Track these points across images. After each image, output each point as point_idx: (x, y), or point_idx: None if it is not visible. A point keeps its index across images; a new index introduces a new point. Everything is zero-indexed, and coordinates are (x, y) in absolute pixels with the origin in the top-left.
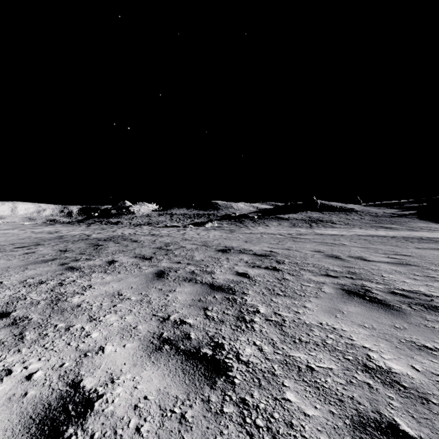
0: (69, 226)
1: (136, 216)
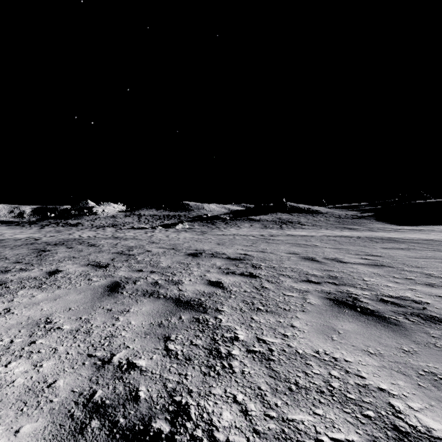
0: (17, 228)
1: (100, 217)
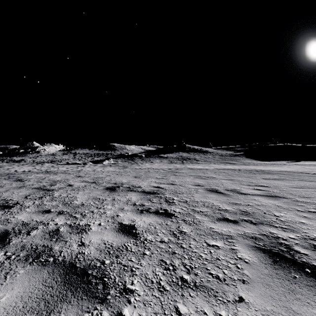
0: None
1: (41, 155)
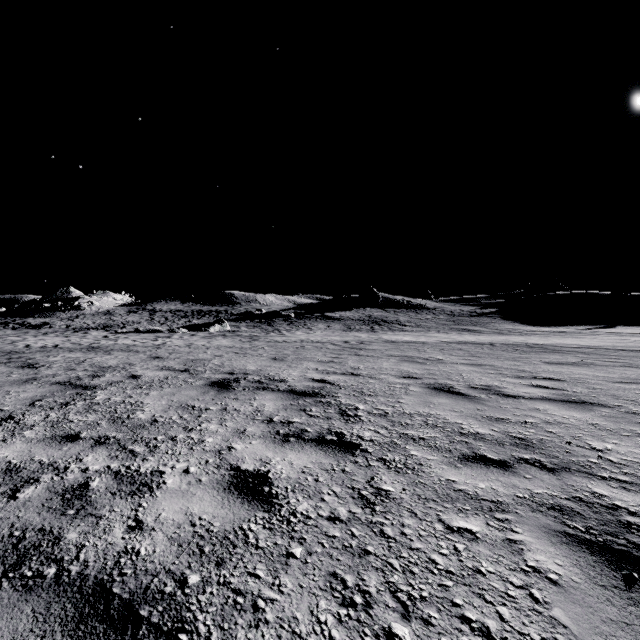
0: None
1: (85, 313)
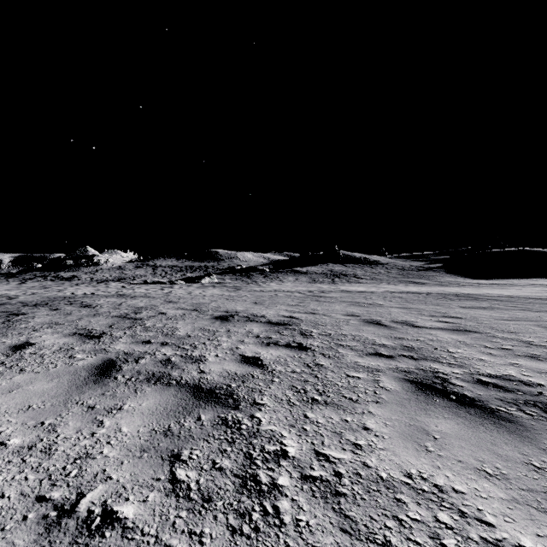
0: None
1: (102, 268)
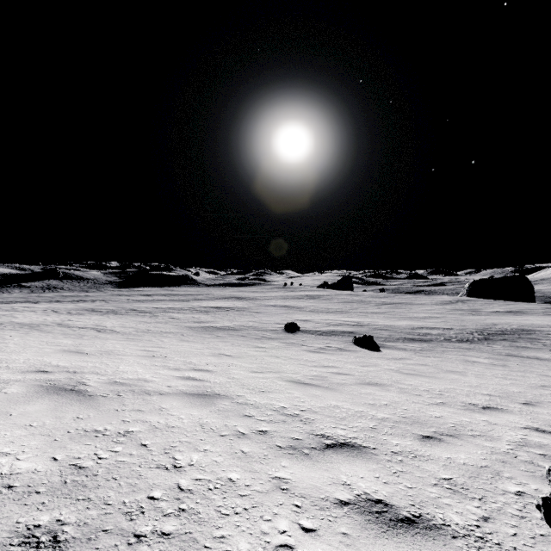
0: None
1: None
